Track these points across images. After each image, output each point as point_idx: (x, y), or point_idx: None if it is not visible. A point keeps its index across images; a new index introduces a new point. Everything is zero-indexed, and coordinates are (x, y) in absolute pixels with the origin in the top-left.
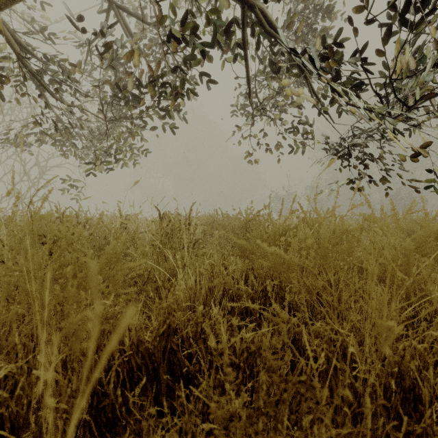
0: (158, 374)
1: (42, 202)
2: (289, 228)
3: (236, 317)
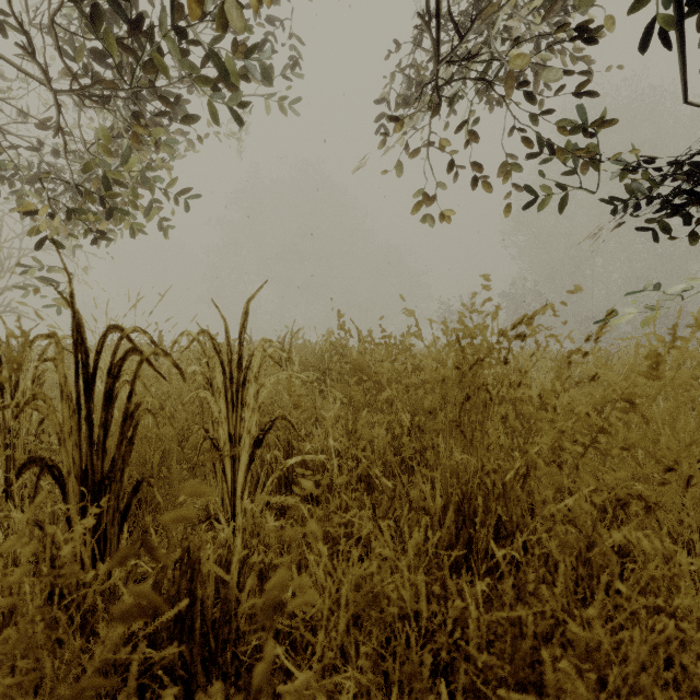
0: None
1: None
2: None
3: None
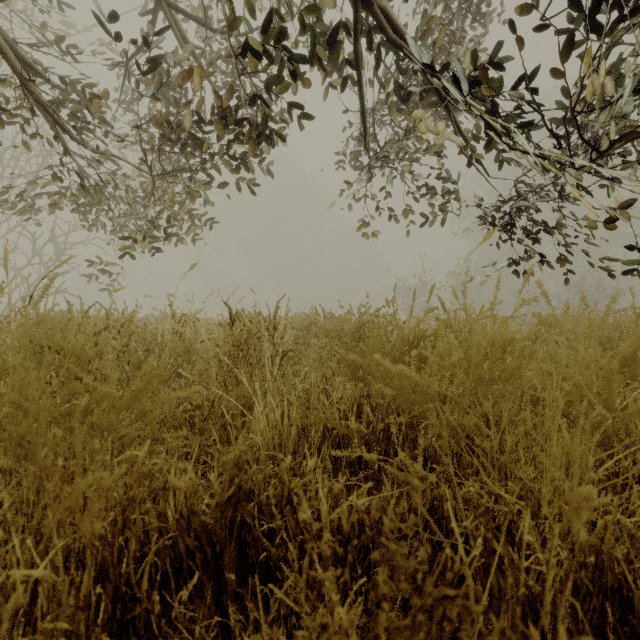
0: (222, 563)
1: (39, 297)
2: (424, 336)
3: (343, 470)
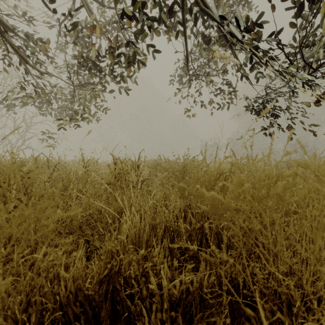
0: (100, 319)
1: None
2: (223, 172)
3: (176, 251)
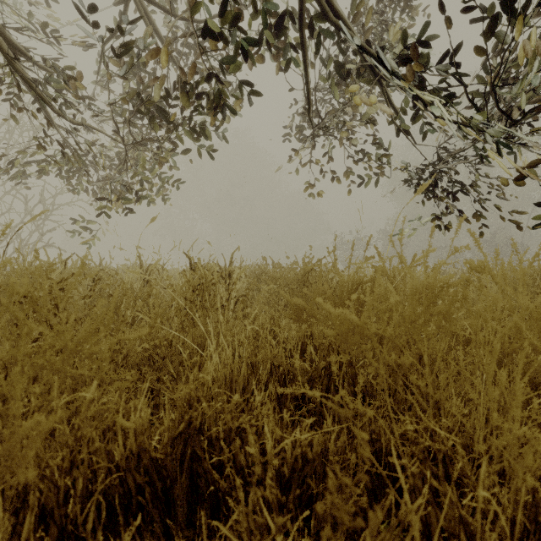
0: (172, 496)
1: None
2: (362, 282)
3: (289, 403)
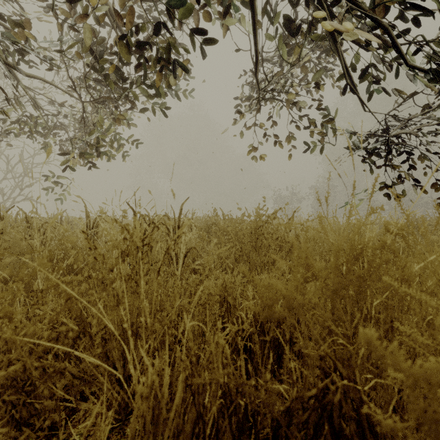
0: None
1: None
2: (367, 247)
3: None
